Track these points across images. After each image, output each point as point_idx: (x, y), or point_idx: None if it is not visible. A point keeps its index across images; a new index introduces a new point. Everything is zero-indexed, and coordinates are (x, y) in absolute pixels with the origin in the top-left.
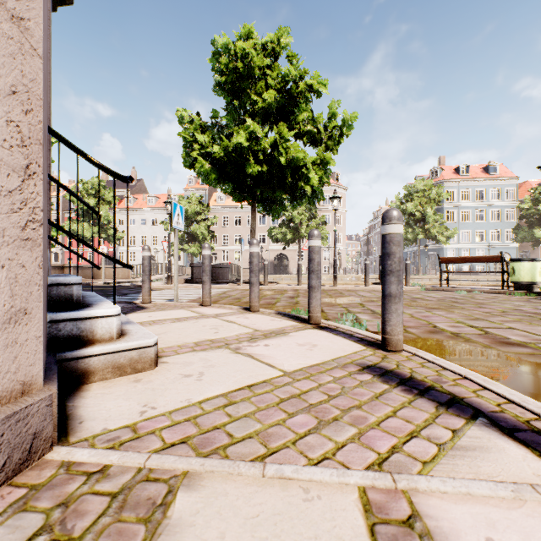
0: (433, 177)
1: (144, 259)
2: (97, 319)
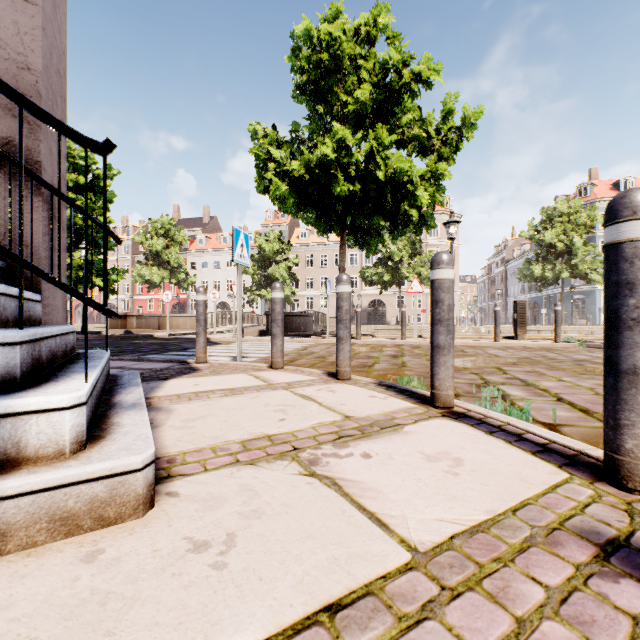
0: (580, 196)
1: (199, 304)
2: (28, 417)
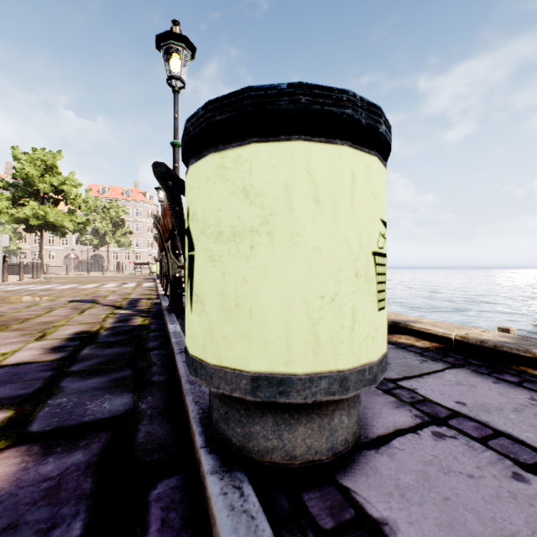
0: None
1: None
2: None
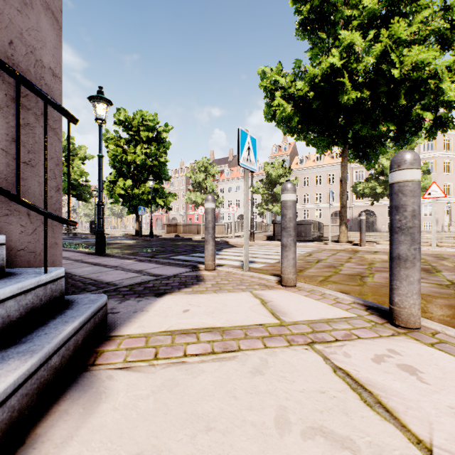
0: None
1: (207, 212)
2: None
